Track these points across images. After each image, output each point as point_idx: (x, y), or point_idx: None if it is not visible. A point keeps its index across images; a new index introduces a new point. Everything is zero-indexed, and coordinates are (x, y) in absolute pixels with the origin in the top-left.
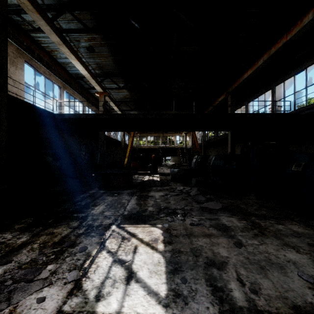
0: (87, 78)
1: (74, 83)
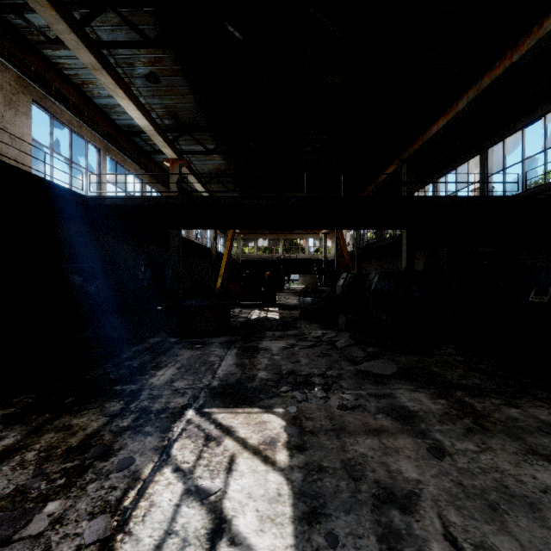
0: (148, 133)
1: (125, 143)
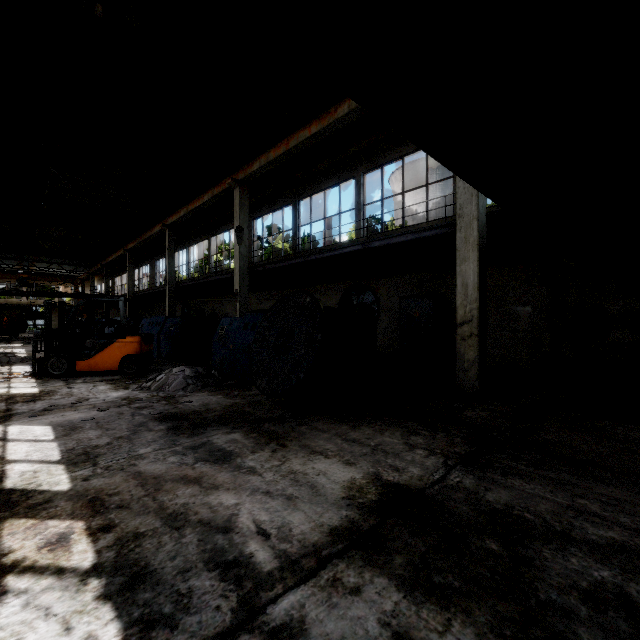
0: None
1: None
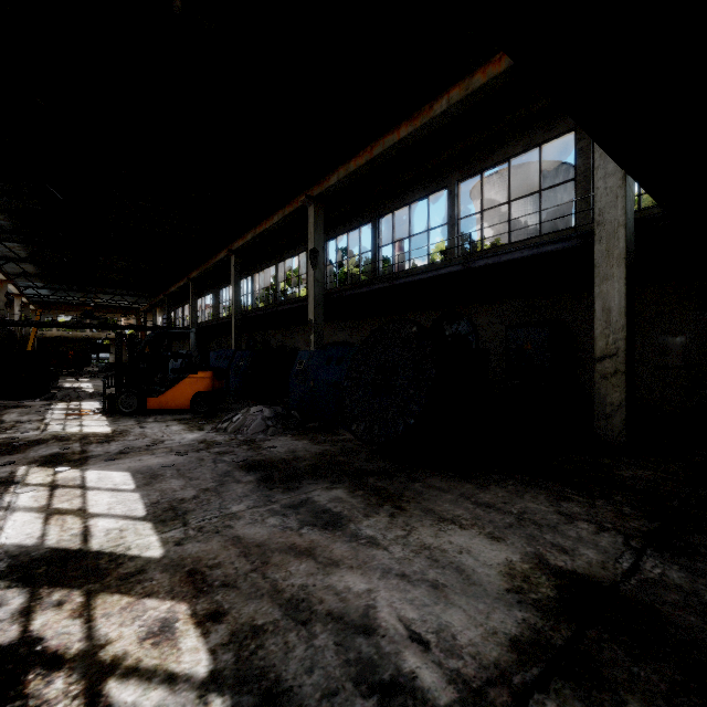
0: None
1: None
